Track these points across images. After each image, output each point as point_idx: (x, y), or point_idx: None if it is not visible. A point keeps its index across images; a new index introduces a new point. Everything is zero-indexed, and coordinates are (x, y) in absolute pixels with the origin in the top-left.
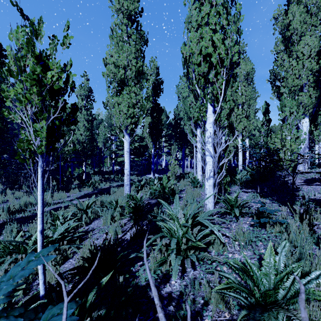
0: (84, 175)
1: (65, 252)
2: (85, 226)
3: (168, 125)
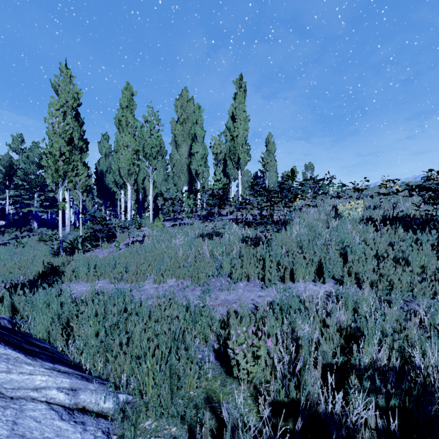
0: None
1: None
2: None
3: None
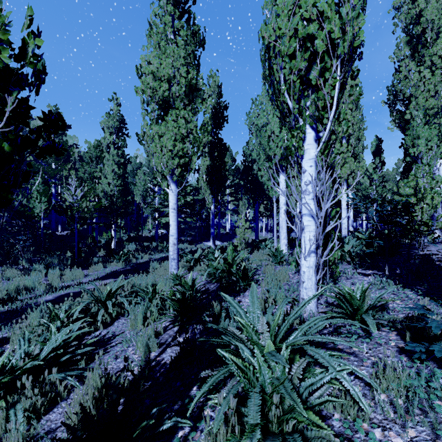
0: (113, 242)
1: (59, 383)
2: (102, 330)
3: (234, 172)
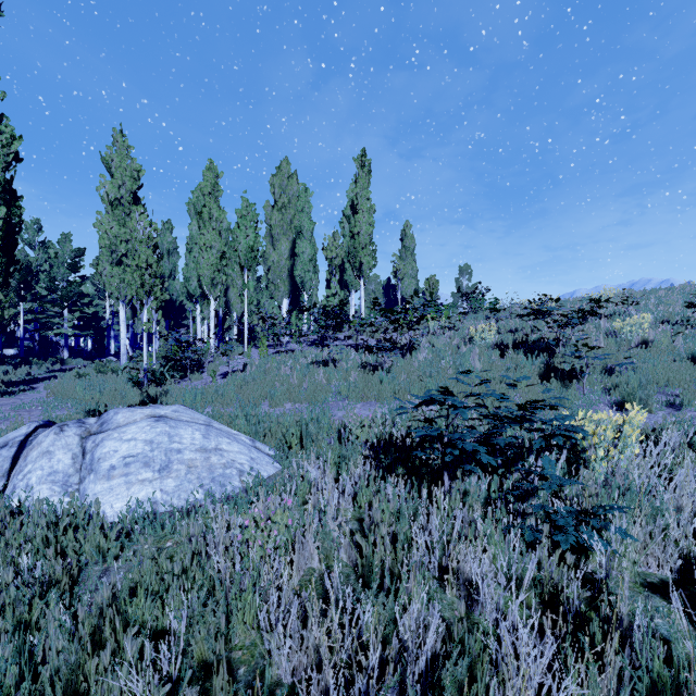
0: None
1: None
2: None
3: None
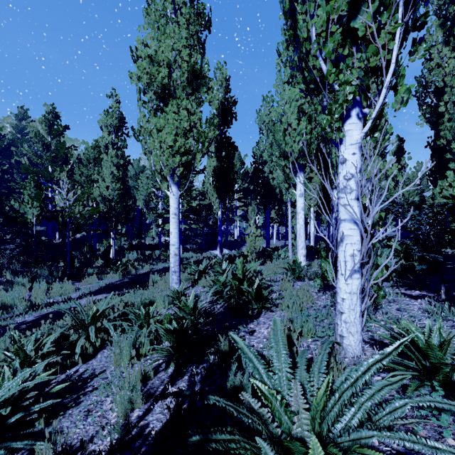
0: (112, 251)
1: None
2: (80, 365)
3: (243, 175)
